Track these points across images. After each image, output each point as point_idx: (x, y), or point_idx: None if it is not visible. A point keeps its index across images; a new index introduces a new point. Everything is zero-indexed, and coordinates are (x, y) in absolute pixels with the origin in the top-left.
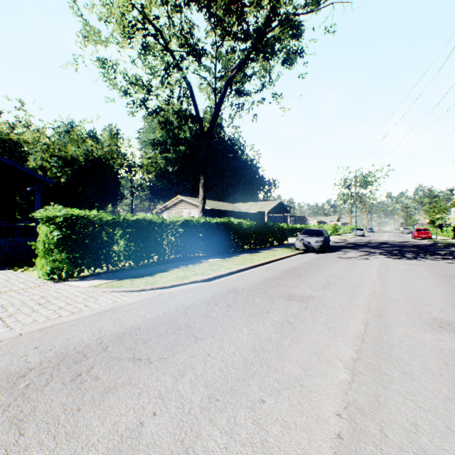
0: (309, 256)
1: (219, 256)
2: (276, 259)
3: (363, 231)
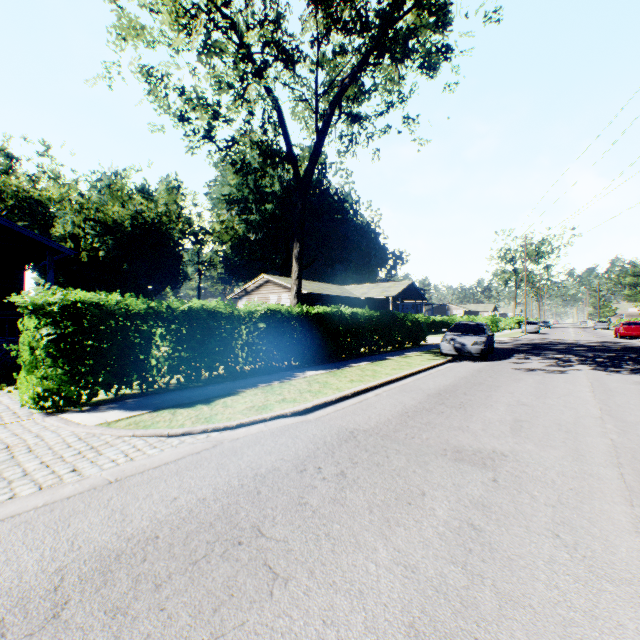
0: (465, 366)
1: (322, 366)
2: (414, 372)
3: (537, 326)
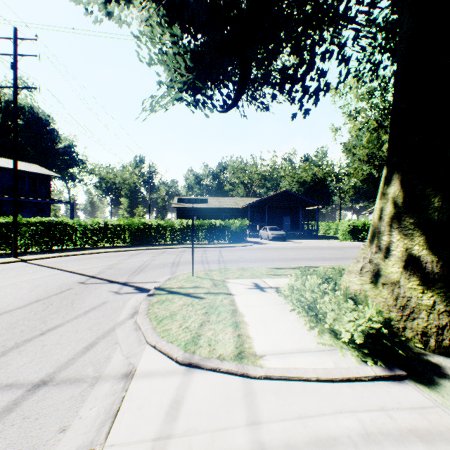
0: None
1: None
2: None
3: None
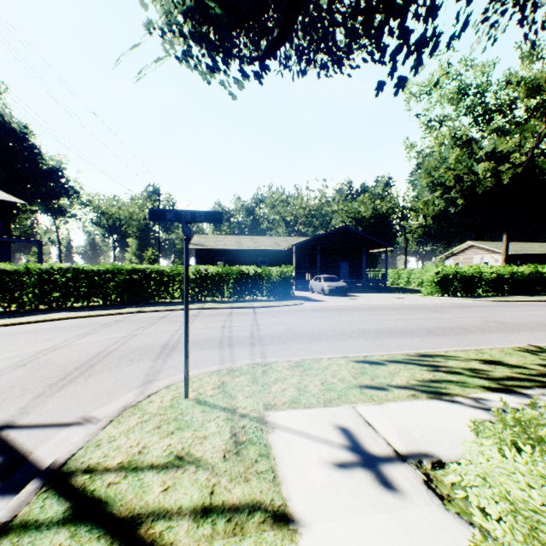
0: None
1: (523, 295)
2: None
3: None
